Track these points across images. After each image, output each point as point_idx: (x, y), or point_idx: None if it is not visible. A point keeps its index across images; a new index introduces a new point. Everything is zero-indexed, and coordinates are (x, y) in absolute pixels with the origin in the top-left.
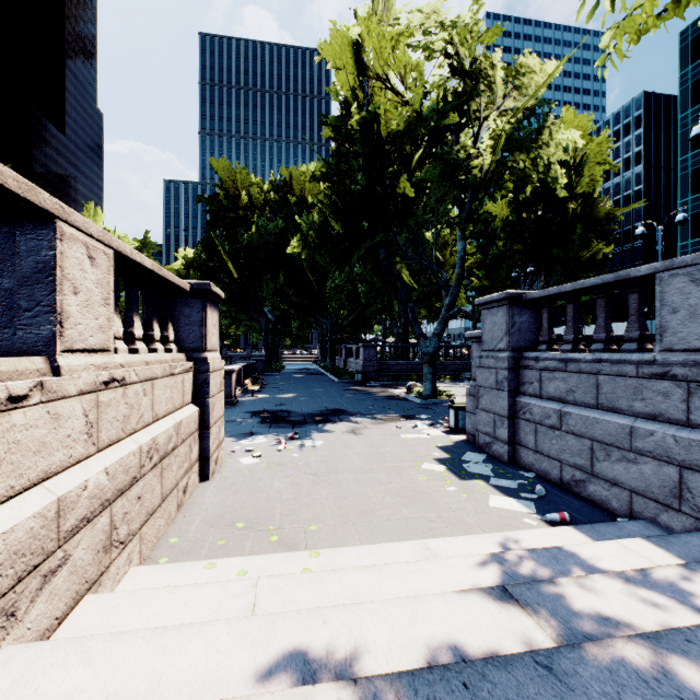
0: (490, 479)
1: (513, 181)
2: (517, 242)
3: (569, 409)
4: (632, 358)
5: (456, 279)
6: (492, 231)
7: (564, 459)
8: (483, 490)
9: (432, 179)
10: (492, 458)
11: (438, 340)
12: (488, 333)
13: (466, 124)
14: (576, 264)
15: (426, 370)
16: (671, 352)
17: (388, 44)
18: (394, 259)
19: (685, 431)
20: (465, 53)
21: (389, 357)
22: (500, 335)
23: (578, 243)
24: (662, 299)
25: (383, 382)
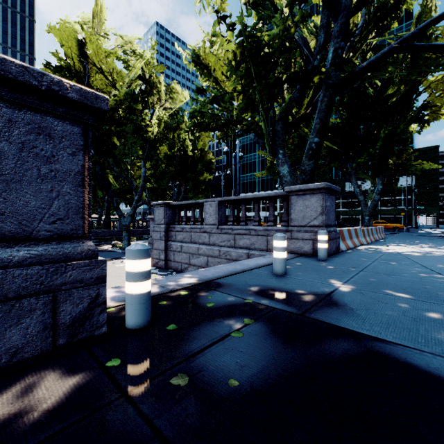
0: (158, 273)
1: (169, 143)
2: (172, 166)
3: (184, 244)
4: (199, 227)
5: (141, 187)
6: (159, 165)
7: (182, 262)
8: (155, 276)
9: (128, 131)
10: (159, 268)
11: (131, 218)
12: (157, 217)
13: (146, 106)
14: (198, 181)
15: (124, 234)
16: (207, 225)
17: (103, 54)
18: (105, 171)
19: (208, 246)
20: (145, 68)
21: (97, 227)
22: (162, 218)
23: (198, 172)
24: (205, 210)
25: (93, 243)
